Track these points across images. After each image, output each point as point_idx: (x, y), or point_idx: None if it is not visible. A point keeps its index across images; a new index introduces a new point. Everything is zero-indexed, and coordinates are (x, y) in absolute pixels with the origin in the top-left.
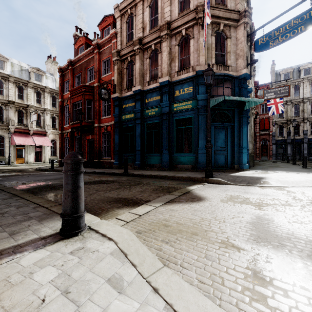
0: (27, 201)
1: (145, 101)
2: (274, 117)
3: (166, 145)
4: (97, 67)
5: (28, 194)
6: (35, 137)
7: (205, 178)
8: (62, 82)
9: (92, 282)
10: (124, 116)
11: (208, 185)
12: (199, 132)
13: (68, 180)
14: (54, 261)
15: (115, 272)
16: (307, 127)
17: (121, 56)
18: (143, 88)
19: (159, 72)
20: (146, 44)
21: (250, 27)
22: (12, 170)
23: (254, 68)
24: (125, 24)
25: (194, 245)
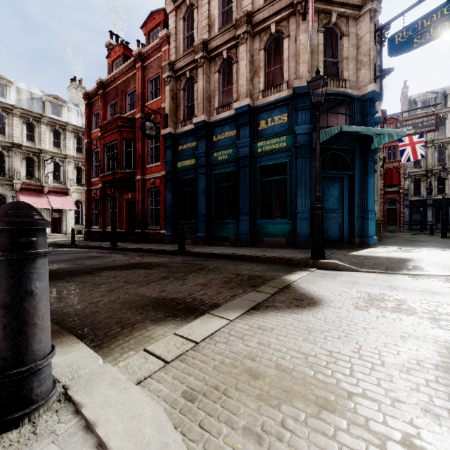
0: None
1: (212, 138)
2: (406, 167)
3: (246, 207)
4: (139, 88)
5: None
6: (51, 196)
7: (312, 259)
8: (89, 114)
9: None
10: (180, 163)
11: (320, 272)
12: (298, 186)
13: None
14: None
15: None
16: None
17: (176, 70)
18: (209, 119)
19: (234, 94)
20: (214, 50)
21: None
22: None
23: None
24: (182, 21)
25: None
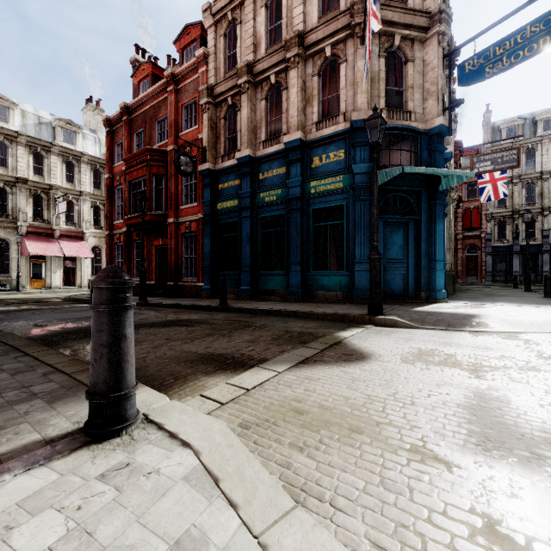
0: (35, 360)
1: (258, 176)
2: (489, 206)
3: (297, 256)
4: (172, 116)
5: (38, 347)
6: (64, 242)
7: (368, 315)
8: (111, 143)
9: (140, 549)
10: (221, 204)
11: (375, 329)
12: (357, 233)
13: (100, 322)
14: (63, 496)
15: (191, 523)
16: (549, 225)
17: (216, 96)
18: (254, 154)
19: (283, 125)
20: (260, 73)
21: (447, 43)
22: (22, 301)
23: (454, 117)
24: (223, 38)
25: (356, 455)
